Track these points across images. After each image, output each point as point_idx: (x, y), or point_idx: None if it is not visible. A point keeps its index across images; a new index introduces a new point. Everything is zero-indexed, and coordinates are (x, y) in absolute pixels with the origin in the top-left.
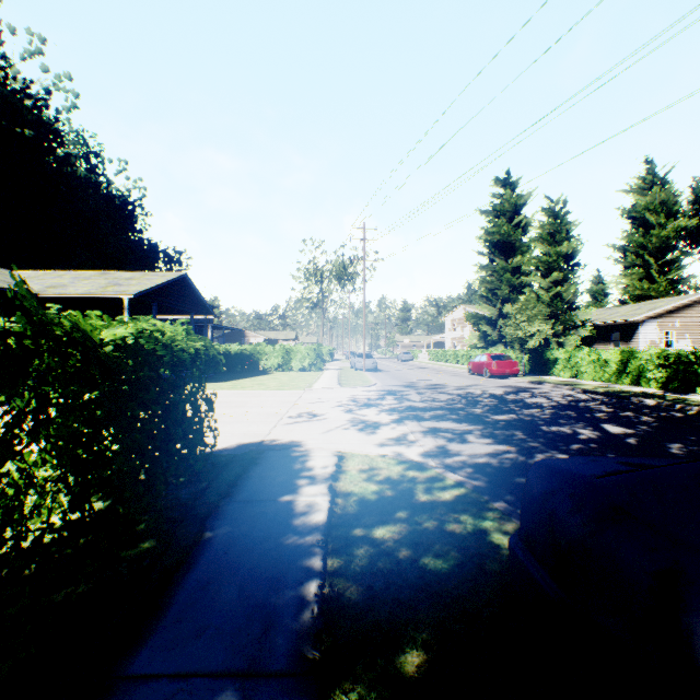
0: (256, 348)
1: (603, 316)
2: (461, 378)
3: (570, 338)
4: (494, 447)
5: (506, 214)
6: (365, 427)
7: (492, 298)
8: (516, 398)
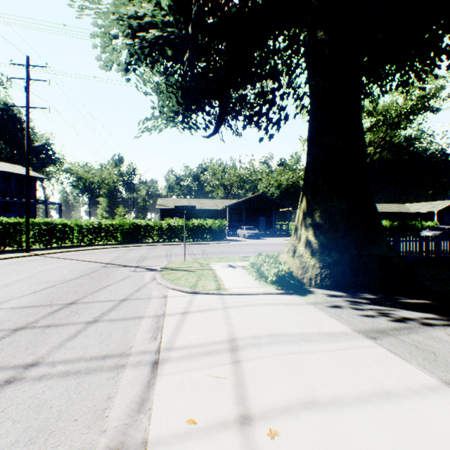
0: None
1: None
2: None
3: None
4: None
5: None
6: None
7: None
8: None
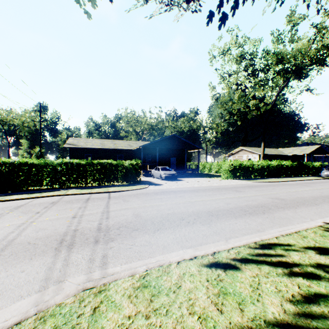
0: None
1: None
2: None
3: None
4: None
5: None
6: None
7: None
8: None
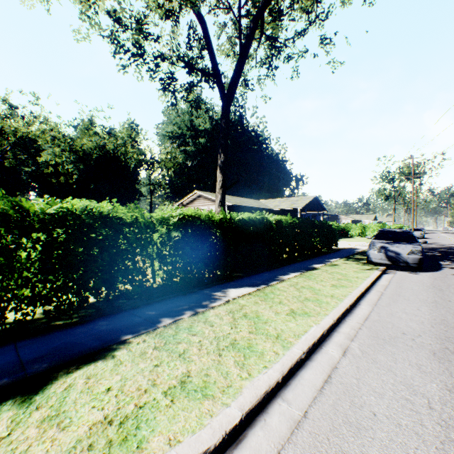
0: (346, 225)
1: None
2: None
3: None
4: None
5: None
6: None
7: None
8: None
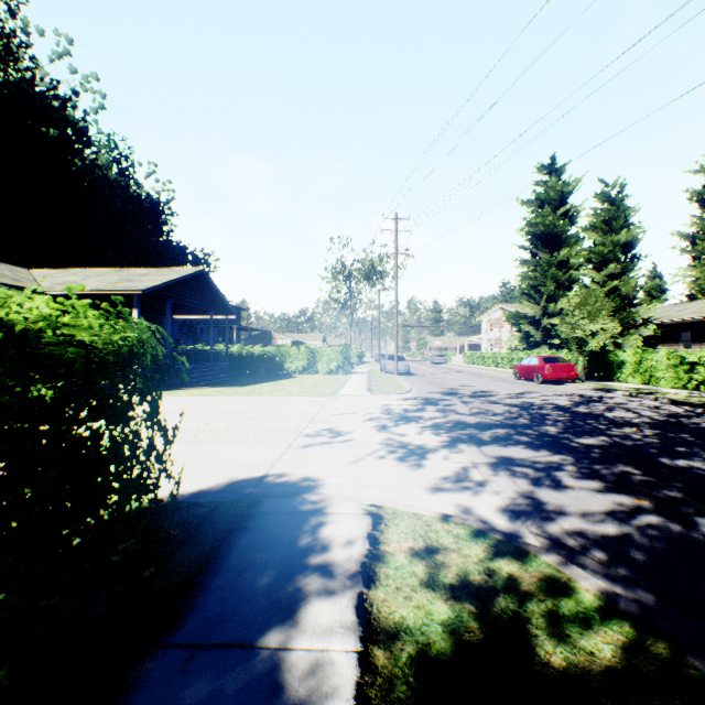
0: (280, 350)
1: (668, 313)
2: (507, 384)
3: (630, 338)
4: (615, 500)
5: (551, 203)
6: (407, 454)
7: (535, 295)
8: (591, 411)
